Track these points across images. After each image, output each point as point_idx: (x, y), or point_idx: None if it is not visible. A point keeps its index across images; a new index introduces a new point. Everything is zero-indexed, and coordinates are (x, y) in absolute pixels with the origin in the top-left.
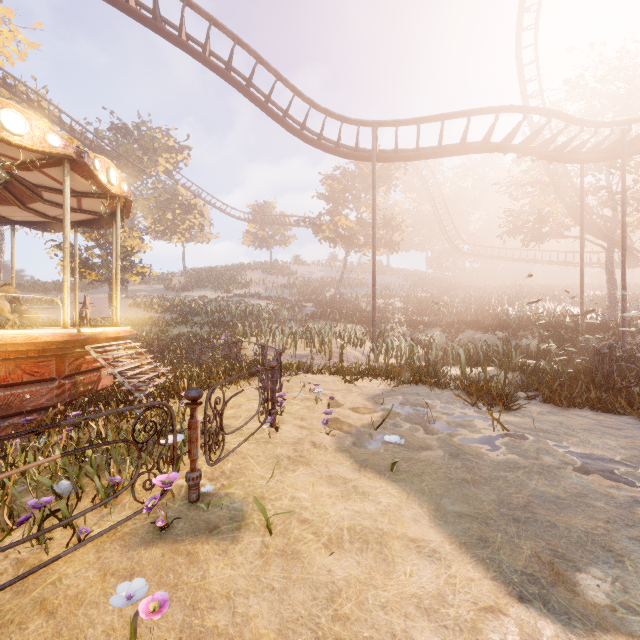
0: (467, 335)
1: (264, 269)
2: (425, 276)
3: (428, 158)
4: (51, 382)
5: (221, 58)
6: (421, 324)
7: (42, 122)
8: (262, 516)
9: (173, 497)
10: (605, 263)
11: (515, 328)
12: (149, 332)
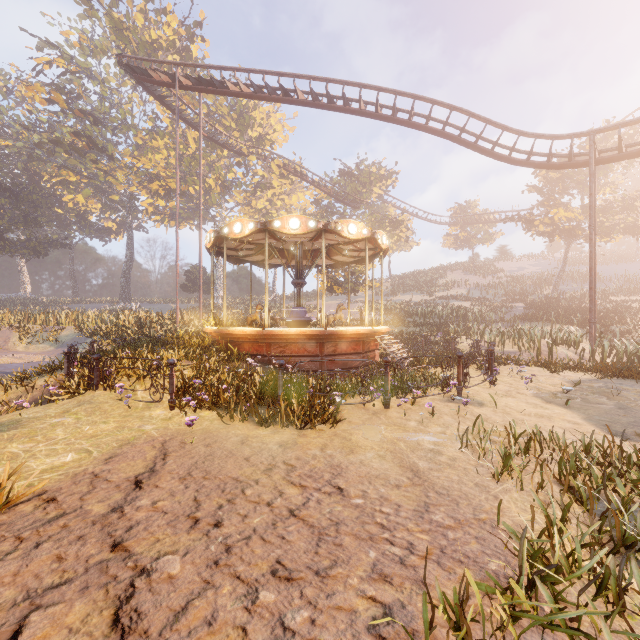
0: None
1: (465, 269)
2: None
3: None
4: (360, 354)
5: (437, 119)
6: None
7: (360, 224)
8: (492, 405)
9: (450, 396)
10: None
11: None
12: None
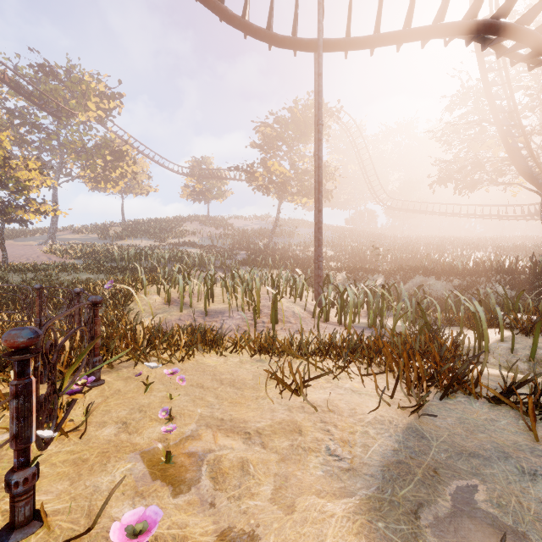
0: (417, 282)
1: (202, 221)
2: (352, 229)
3: (391, 42)
4: None
5: None
6: (361, 270)
7: None
8: None
9: None
10: (541, 209)
11: (471, 274)
12: (26, 279)
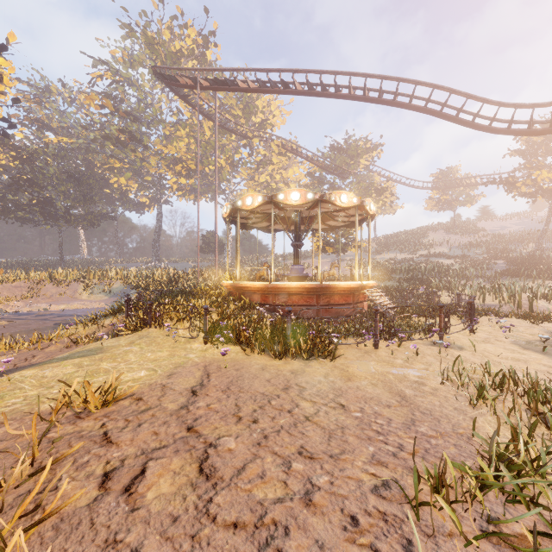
0: None
1: (447, 229)
2: None
3: None
4: (350, 305)
5: (420, 97)
6: None
7: (351, 194)
8: (471, 350)
9: (432, 341)
10: None
11: None
12: None
